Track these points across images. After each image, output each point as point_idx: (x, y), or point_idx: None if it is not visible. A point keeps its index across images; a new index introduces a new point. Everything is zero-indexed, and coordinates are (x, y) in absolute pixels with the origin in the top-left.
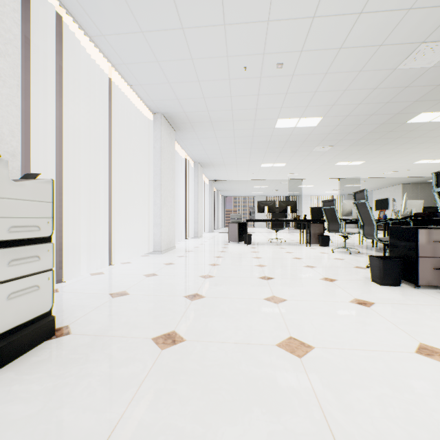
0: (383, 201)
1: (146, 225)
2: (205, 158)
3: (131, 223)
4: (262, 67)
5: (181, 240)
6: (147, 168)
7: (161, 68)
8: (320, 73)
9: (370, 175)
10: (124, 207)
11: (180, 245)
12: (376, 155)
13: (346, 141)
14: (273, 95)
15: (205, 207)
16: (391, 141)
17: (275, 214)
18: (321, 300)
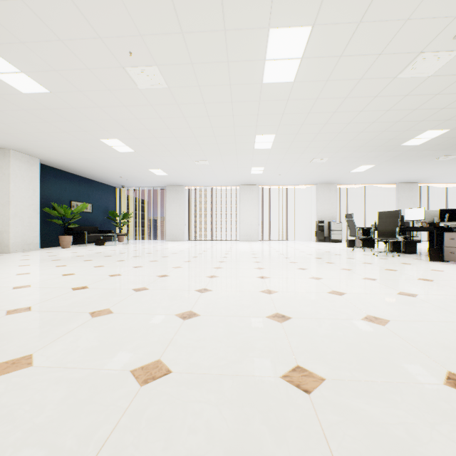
0: None
1: None
2: None
3: None
4: None
5: None
6: None
7: None
8: None
9: None
10: None
11: None
12: None
13: None
14: None
15: None
16: None
17: None
18: None
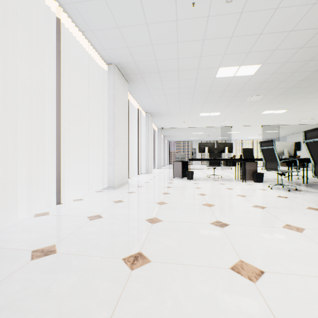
0: (296, 144)
1: (101, 163)
2: (154, 108)
3: (88, 162)
4: (211, 2)
5: (134, 176)
6: (102, 113)
7: (108, 7)
8: (270, 9)
9: (288, 122)
10: (82, 148)
11: (133, 180)
12: (299, 104)
13: (277, 90)
14: (218, 39)
15: (154, 149)
16: (317, 89)
17: (212, 154)
18: (315, 275)
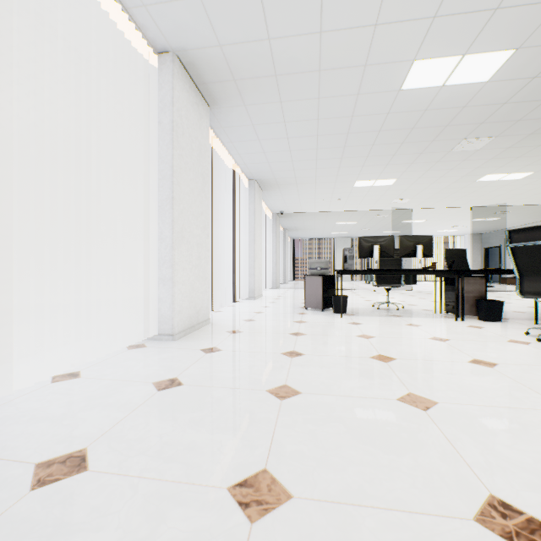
0: None
1: (143, 280)
2: (265, 171)
3: (115, 278)
4: None
5: (226, 304)
6: (145, 165)
7: None
8: None
9: (523, 201)
10: (101, 246)
11: (221, 314)
12: None
13: (528, 123)
14: None
15: (266, 252)
16: None
17: (383, 261)
18: None
